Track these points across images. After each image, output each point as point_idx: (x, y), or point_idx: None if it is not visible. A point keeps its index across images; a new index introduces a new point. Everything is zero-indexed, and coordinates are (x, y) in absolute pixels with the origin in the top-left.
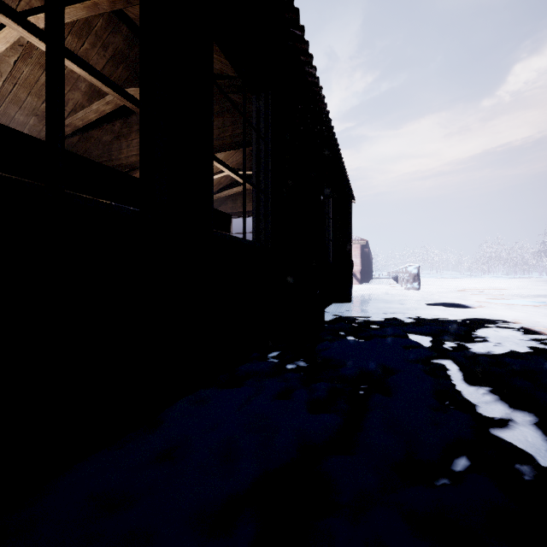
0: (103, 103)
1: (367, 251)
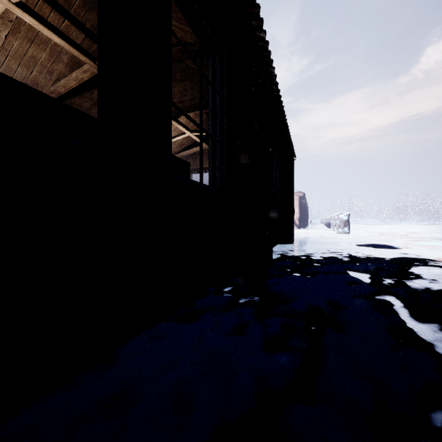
0: (81, 72)
1: (304, 202)
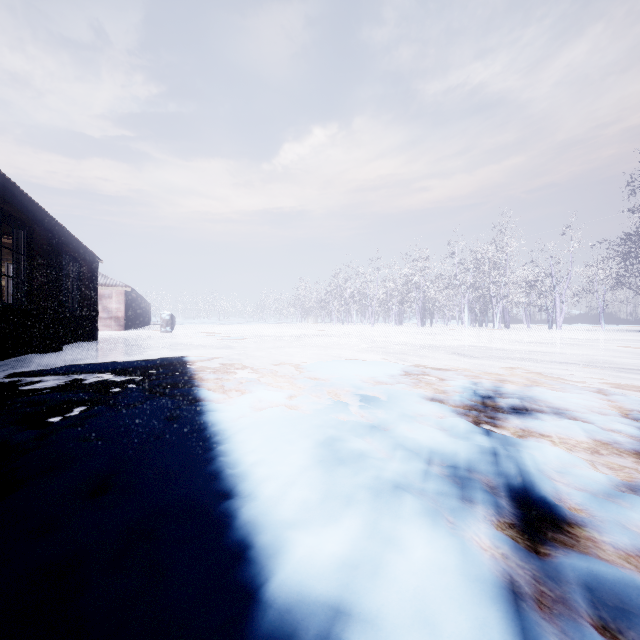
0: None
1: (135, 297)
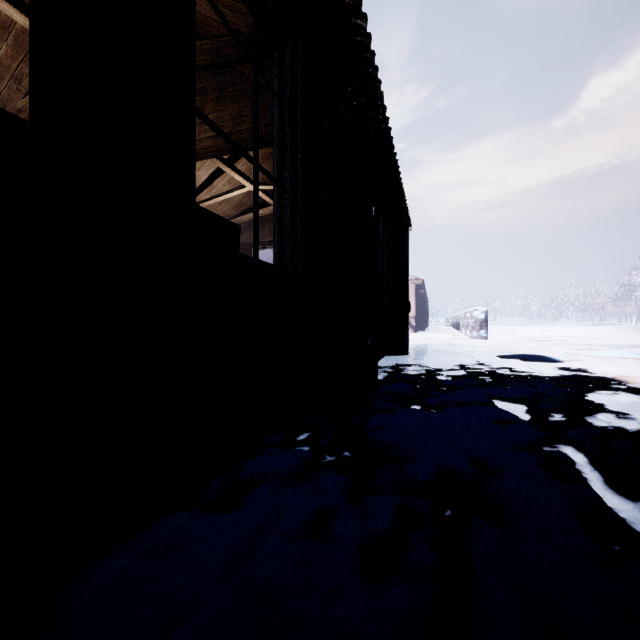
0: None
1: (422, 293)
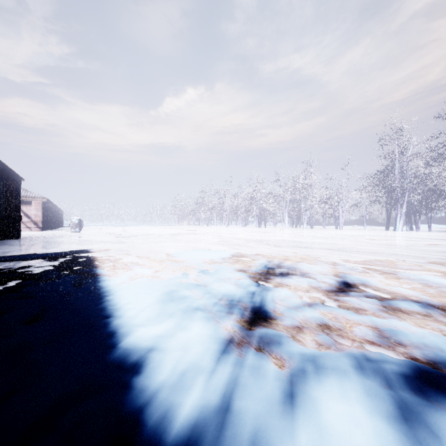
0: None
1: (50, 206)
